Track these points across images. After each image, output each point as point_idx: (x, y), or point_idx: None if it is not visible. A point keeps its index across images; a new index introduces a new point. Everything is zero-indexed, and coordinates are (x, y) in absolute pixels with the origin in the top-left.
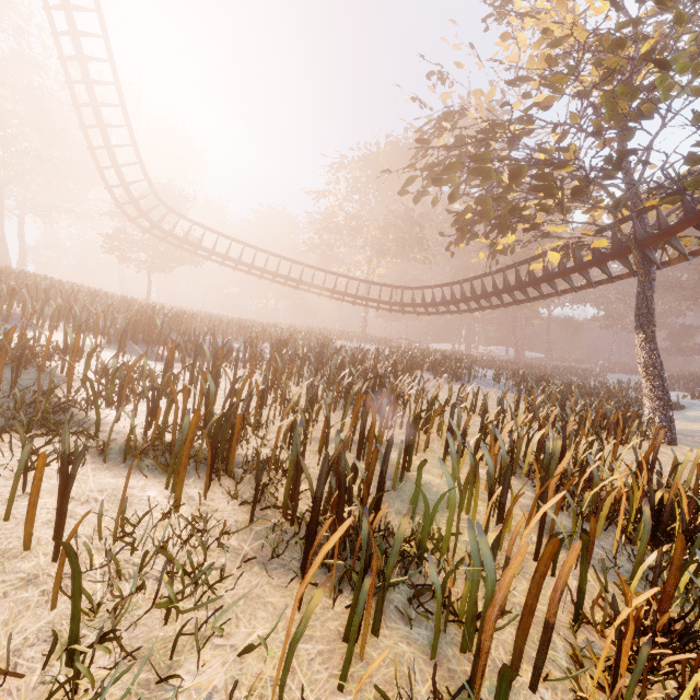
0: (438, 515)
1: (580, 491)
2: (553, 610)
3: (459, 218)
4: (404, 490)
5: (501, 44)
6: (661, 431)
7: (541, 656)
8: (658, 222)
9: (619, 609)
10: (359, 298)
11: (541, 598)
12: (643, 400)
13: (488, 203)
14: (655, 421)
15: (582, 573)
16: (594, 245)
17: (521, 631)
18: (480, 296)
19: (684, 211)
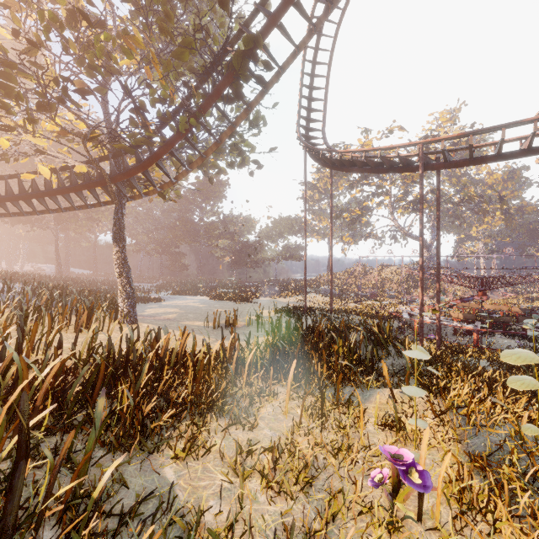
0: None
1: None
2: None
3: None
4: None
5: None
6: (85, 312)
7: None
8: (124, 165)
9: None
10: None
11: None
12: (118, 295)
13: None
14: (125, 309)
15: None
16: (78, 168)
17: None
18: None
19: (136, 161)
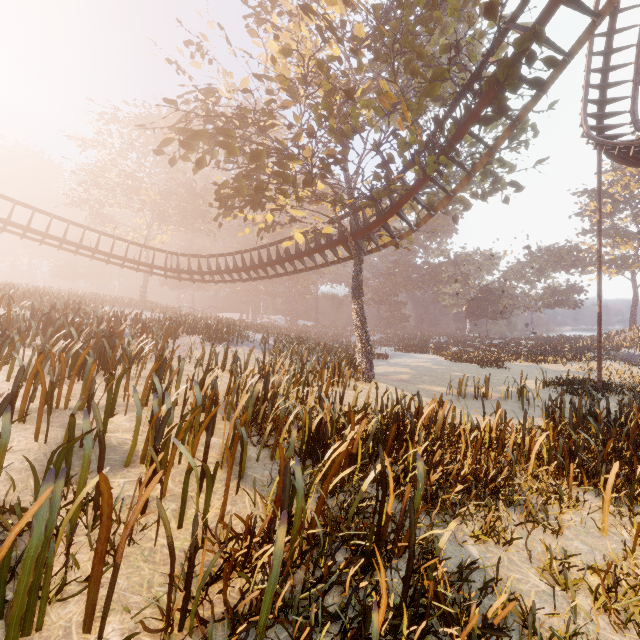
0: (109, 475)
1: (277, 425)
2: (122, 550)
3: (219, 189)
4: (80, 455)
5: (257, 44)
6: (349, 371)
7: (108, 604)
8: (364, 220)
9: (258, 521)
10: (128, 260)
11: (182, 534)
12: (357, 352)
13: (243, 181)
14: (363, 366)
15: (208, 499)
16: (325, 231)
17: (93, 584)
18: (249, 268)
19: (376, 214)
